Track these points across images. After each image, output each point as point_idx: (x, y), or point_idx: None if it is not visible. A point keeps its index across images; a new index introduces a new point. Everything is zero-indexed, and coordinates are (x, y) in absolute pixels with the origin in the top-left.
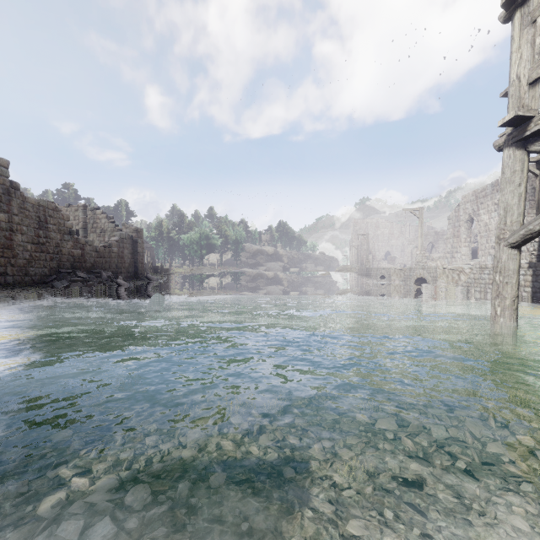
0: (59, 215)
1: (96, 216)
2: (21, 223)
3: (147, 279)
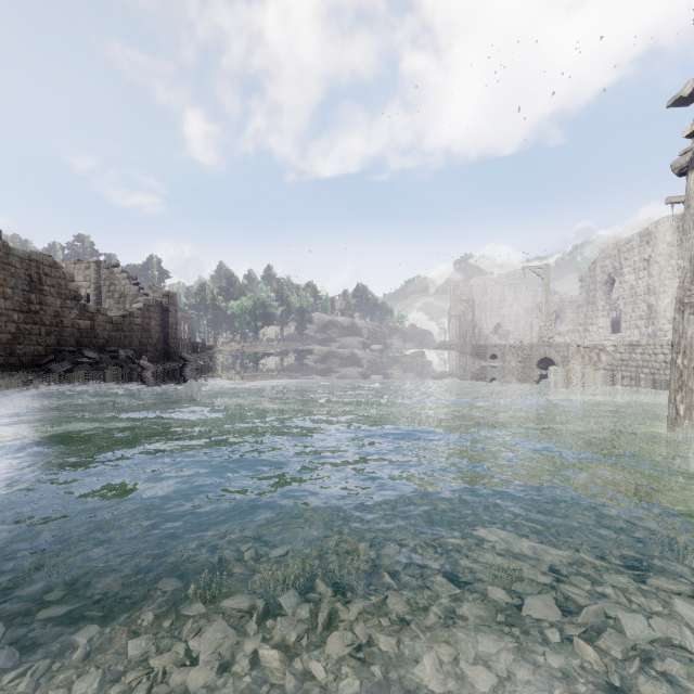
0: (59, 273)
1: (114, 276)
2: (4, 283)
3: (182, 360)
